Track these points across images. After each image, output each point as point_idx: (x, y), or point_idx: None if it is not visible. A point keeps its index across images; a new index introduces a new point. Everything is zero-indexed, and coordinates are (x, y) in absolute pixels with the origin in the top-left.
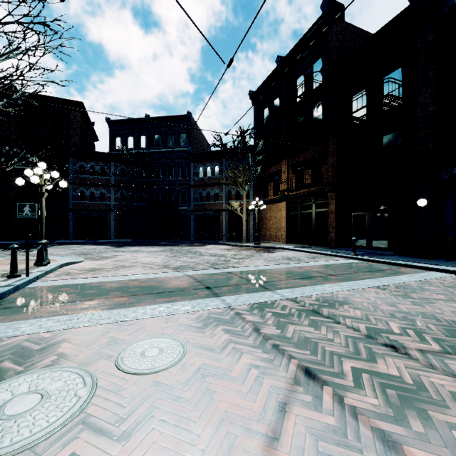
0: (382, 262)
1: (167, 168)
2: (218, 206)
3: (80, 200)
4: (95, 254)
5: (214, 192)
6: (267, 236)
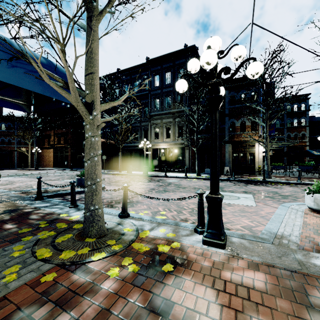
0: (76, 170)
1: None
2: (11, 148)
3: None
4: None
5: (8, 140)
6: (44, 164)
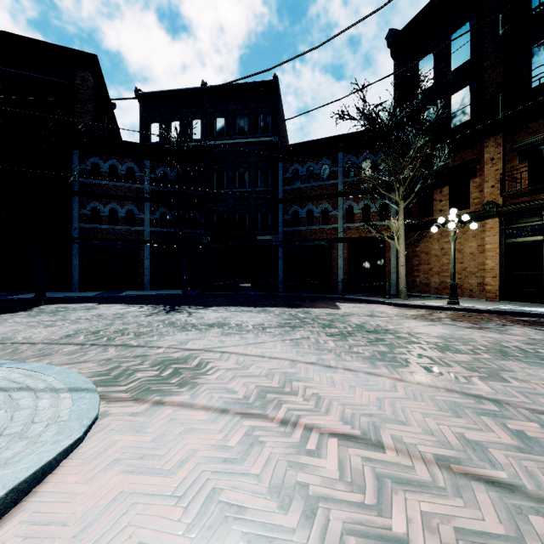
0: None
1: (236, 172)
2: (328, 234)
3: (92, 223)
4: (128, 339)
5: (321, 210)
6: (432, 285)
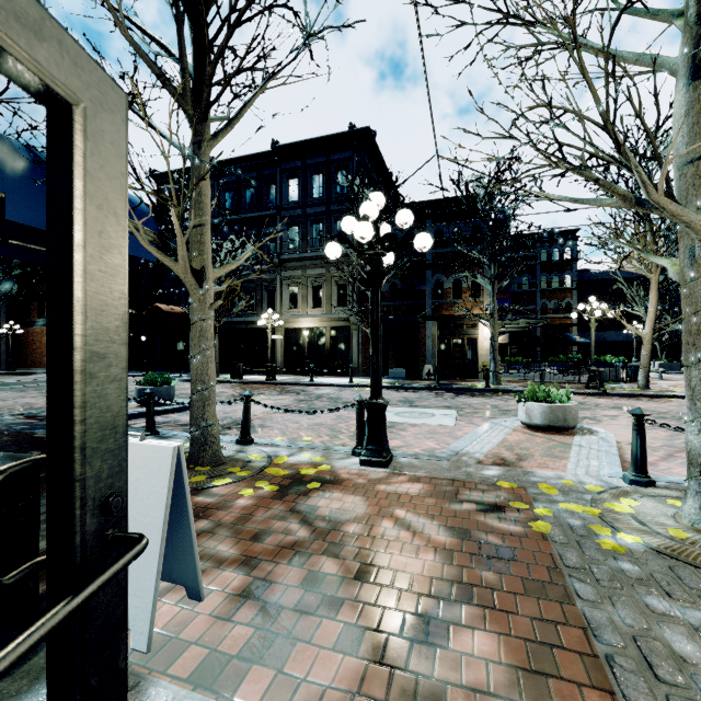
0: None
1: None
2: None
3: None
4: None
5: None
6: (29, 362)
